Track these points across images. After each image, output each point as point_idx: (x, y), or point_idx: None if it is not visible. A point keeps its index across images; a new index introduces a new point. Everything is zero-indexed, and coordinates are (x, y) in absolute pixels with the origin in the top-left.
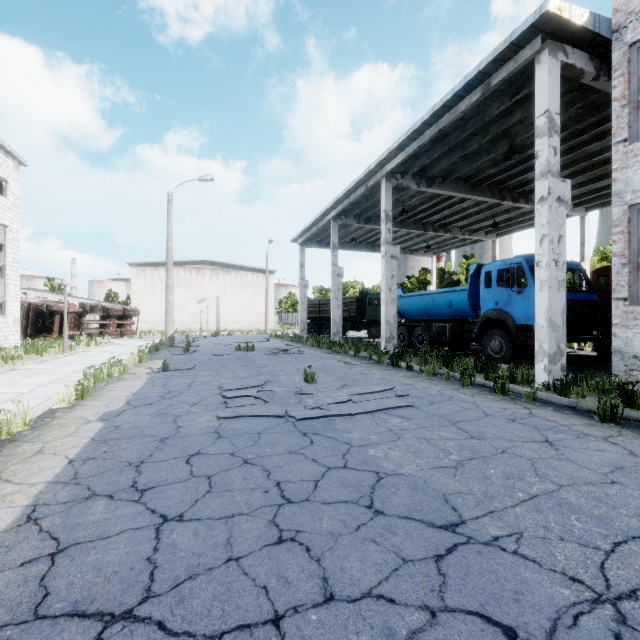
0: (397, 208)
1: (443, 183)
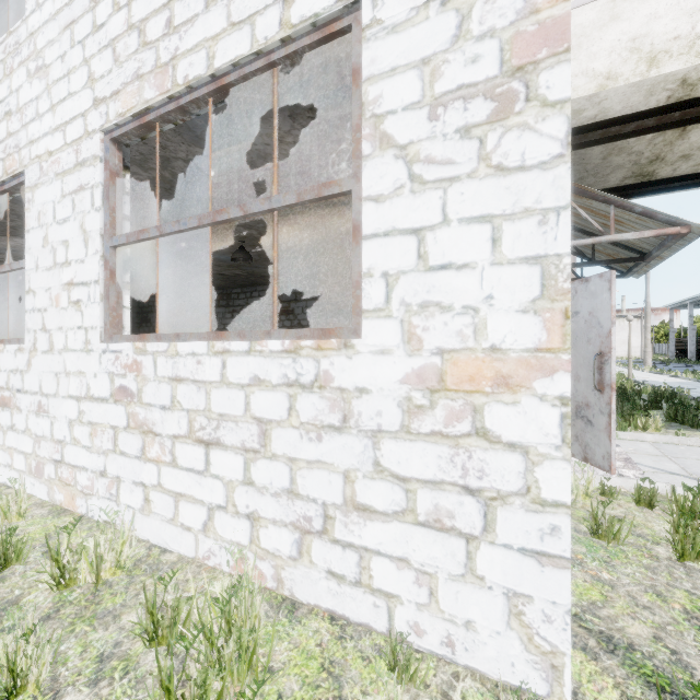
0: None
1: None
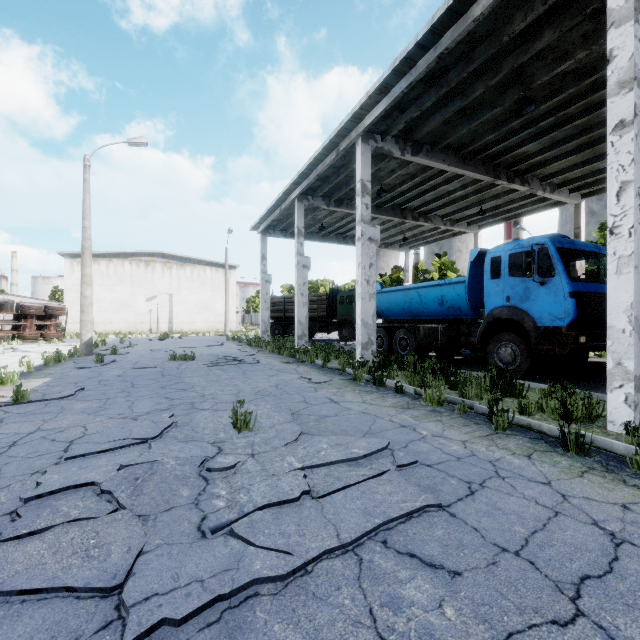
0: (374, 187)
1: (431, 152)
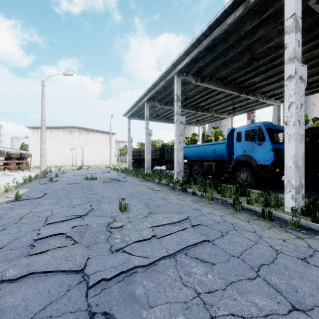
0: (182, 96)
1: (210, 81)
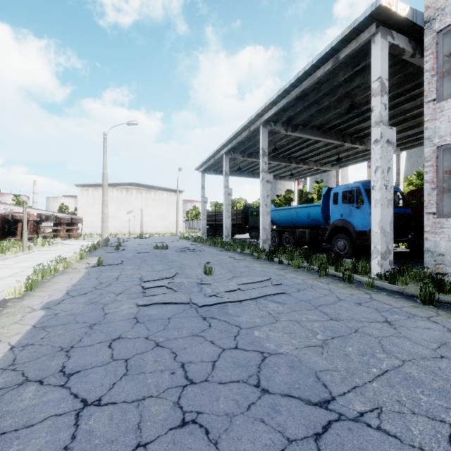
0: (271, 147)
1: (303, 129)
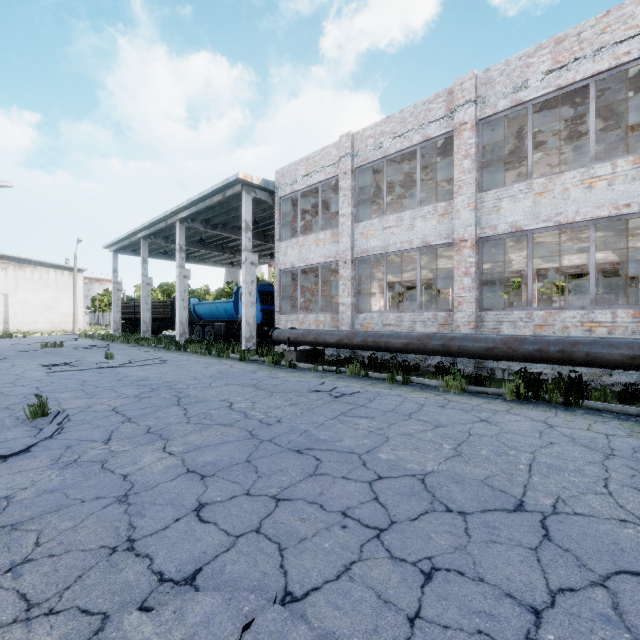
0: (197, 237)
1: (224, 228)
